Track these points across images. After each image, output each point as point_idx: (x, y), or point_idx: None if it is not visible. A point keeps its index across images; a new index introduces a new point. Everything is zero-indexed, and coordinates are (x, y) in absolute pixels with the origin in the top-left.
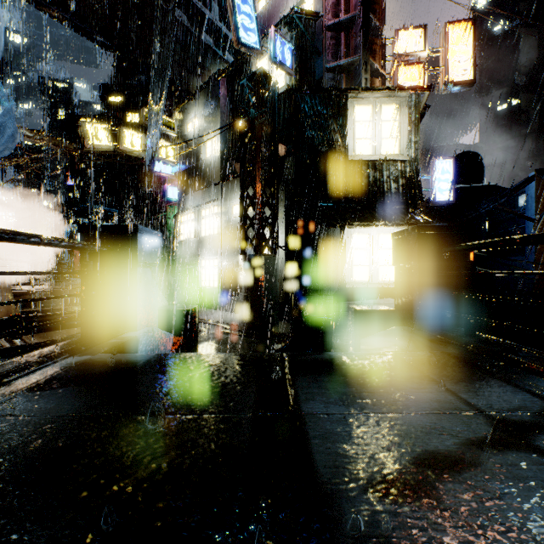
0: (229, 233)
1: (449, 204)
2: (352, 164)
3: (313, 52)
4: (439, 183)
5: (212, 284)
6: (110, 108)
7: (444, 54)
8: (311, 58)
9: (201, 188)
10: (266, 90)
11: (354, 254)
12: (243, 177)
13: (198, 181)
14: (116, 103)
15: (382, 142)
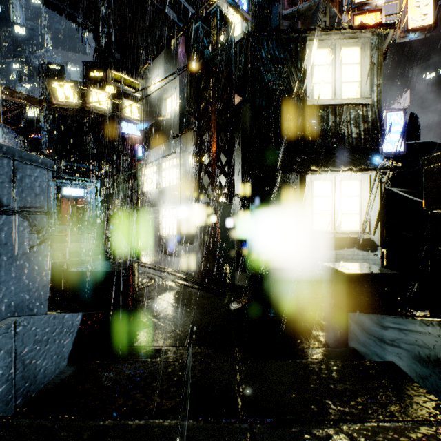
0: (187, 183)
1: (399, 155)
2: (310, 109)
3: None
4: (390, 134)
5: (171, 232)
6: (92, 82)
7: (403, 0)
8: (267, 5)
9: (161, 142)
10: (222, 31)
11: (315, 202)
12: (198, 122)
13: (159, 136)
14: (96, 77)
15: (342, 86)
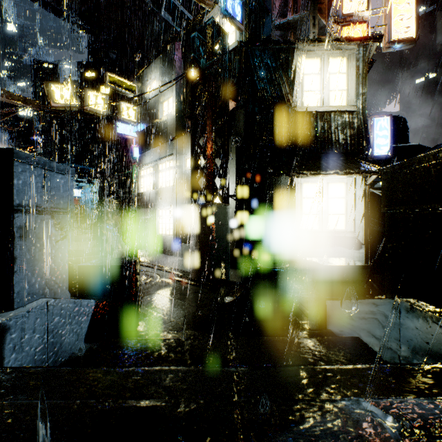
0: (183, 184)
1: (386, 158)
2: (300, 116)
3: (262, 10)
4: (377, 139)
5: (168, 232)
6: (86, 82)
7: (387, 13)
8: (260, 16)
9: (158, 144)
10: (217, 41)
11: (304, 203)
12: (194, 127)
13: (156, 138)
14: (91, 77)
15: (330, 94)
